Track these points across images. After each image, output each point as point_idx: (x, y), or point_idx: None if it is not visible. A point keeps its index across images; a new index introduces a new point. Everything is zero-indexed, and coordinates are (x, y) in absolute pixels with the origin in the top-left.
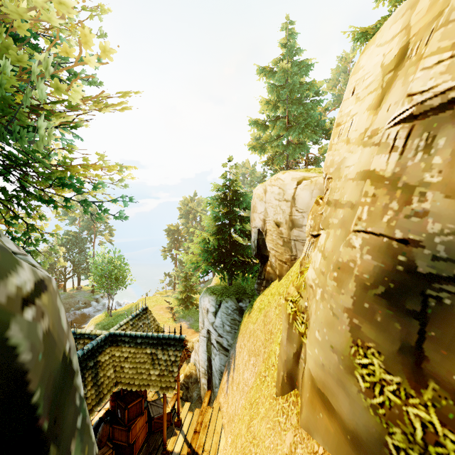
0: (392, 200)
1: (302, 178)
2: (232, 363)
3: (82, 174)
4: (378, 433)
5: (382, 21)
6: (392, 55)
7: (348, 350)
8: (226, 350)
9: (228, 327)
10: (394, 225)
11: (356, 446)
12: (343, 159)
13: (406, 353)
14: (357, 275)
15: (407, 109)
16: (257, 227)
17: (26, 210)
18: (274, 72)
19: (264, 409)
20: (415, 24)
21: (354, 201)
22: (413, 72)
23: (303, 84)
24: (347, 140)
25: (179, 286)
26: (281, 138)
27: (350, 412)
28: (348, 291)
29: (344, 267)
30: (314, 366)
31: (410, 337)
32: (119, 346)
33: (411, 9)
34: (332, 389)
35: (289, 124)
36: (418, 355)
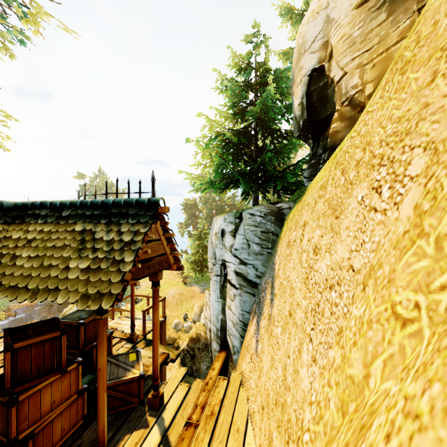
0: None
1: None
2: (266, 295)
3: None
4: None
5: None
6: None
7: None
8: (253, 285)
9: (256, 245)
10: None
11: None
12: None
13: None
14: None
15: None
16: (308, 71)
17: None
18: None
19: None
20: None
21: None
22: None
23: None
24: None
25: (191, 245)
26: None
27: None
28: None
29: None
30: None
31: None
32: (24, 223)
33: None
34: None
35: None
36: None
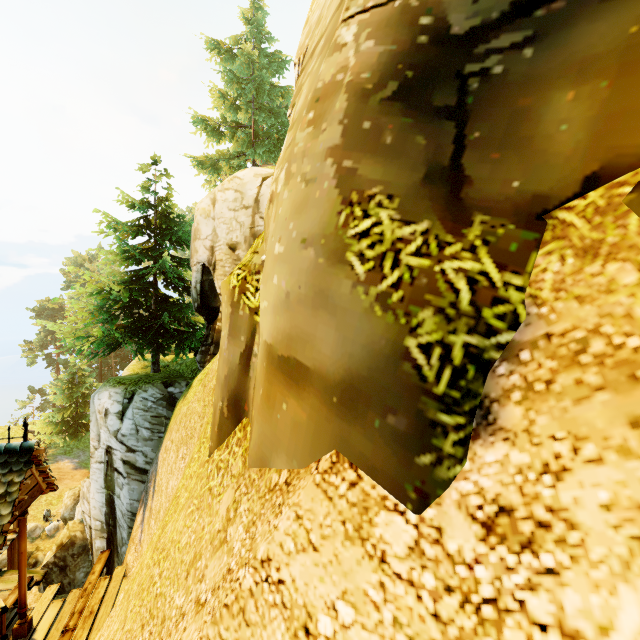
0: None
1: (270, 175)
2: (151, 487)
3: None
4: (391, 343)
5: None
6: None
7: (335, 221)
8: (142, 473)
9: (147, 431)
10: None
11: (349, 403)
12: None
13: (436, 182)
14: (350, 80)
15: None
16: (201, 261)
17: None
18: (234, 54)
19: (188, 493)
20: None
21: None
22: None
23: (275, 86)
24: None
25: (56, 397)
26: (244, 157)
27: (337, 345)
28: (333, 117)
29: (327, 91)
30: (273, 320)
31: (442, 152)
32: None
33: None
34: (304, 333)
35: (256, 138)
36: (455, 180)
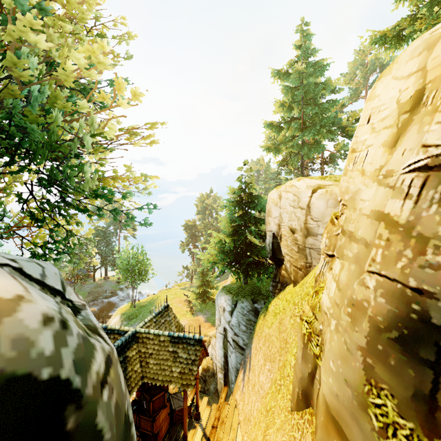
0: (406, 247)
1: (317, 186)
2: (247, 363)
3: (112, 185)
4: None
5: (402, 23)
6: (408, 95)
7: (362, 387)
8: (242, 349)
9: (244, 327)
10: (408, 272)
11: None
12: (358, 190)
13: (419, 400)
14: (370, 316)
15: (421, 158)
16: (272, 231)
17: (66, 218)
18: (289, 74)
19: (280, 421)
20: (431, 70)
21: (368, 240)
22: (428, 123)
23: (318, 84)
24: (362, 171)
25: (196, 281)
26: (295, 139)
27: None
28: (361, 330)
29: (358, 305)
30: (328, 393)
31: (424, 385)
32: (144, 343)
33: (428, 51)
34: (346, 420)
35: (304, 125)
36: (432, 404)
